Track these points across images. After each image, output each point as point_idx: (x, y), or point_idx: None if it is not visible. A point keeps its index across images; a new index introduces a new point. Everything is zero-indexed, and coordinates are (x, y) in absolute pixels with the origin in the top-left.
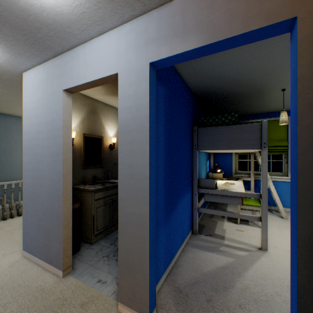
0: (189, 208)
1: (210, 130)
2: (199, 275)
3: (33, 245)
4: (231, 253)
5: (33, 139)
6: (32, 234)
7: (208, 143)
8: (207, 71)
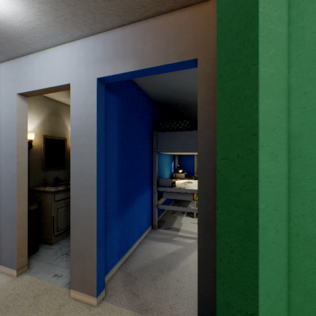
0: (149, 205)
1: (167, 135)
2: (150, 261)
3: None
4: (182, 242)
5: None
6: None
7: (165, 146)
8: (160, 83)
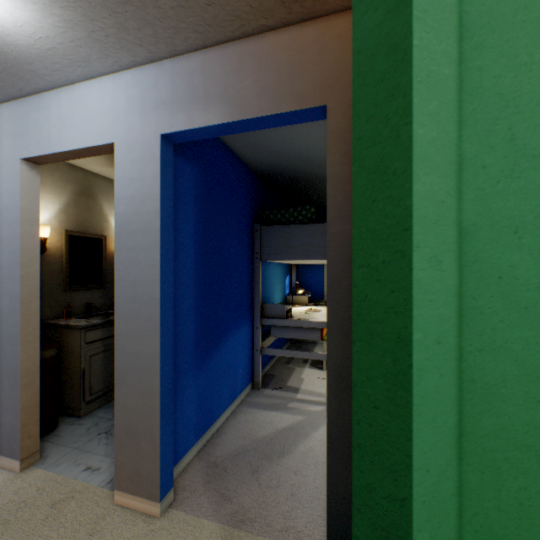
0: (247, 348)
1: (278, 231)
2: (249, 442)
3: None
4: (303, 410)
5: None
6: None
7: (275, 250)
8: (266, 144)
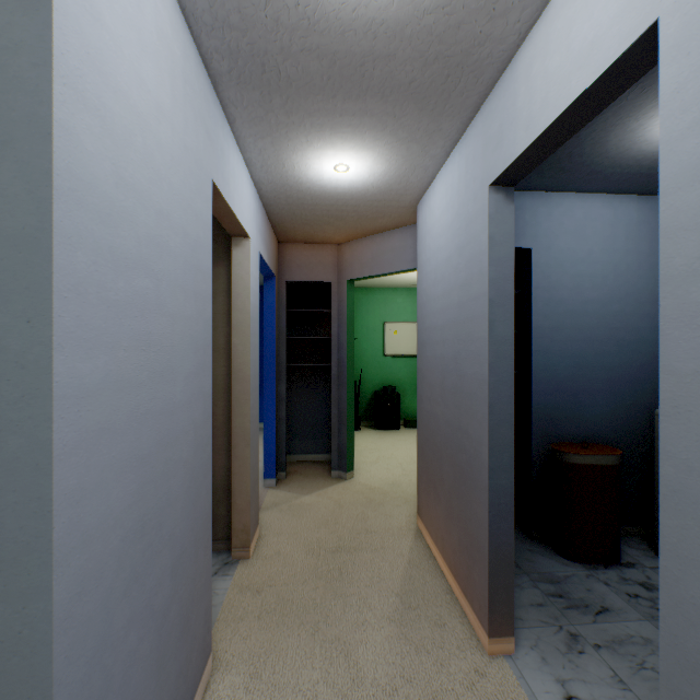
0: None
1: None
2: None
3: None
4: None
5: (138, 263)
6: None
7: None
8: None
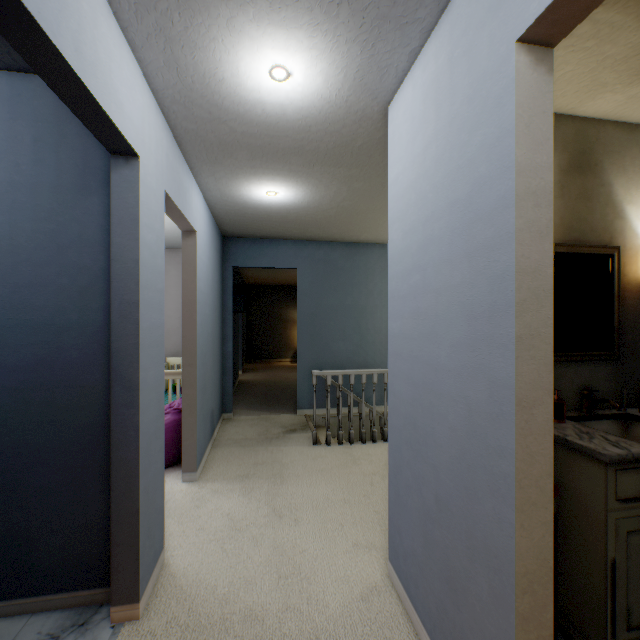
0: None
1: None
2: None
3: (410, 572)
4: None
5: (410, 270)
6: (407, 537)
7: None
8: None
